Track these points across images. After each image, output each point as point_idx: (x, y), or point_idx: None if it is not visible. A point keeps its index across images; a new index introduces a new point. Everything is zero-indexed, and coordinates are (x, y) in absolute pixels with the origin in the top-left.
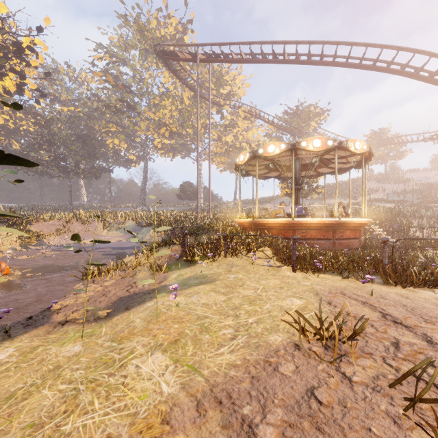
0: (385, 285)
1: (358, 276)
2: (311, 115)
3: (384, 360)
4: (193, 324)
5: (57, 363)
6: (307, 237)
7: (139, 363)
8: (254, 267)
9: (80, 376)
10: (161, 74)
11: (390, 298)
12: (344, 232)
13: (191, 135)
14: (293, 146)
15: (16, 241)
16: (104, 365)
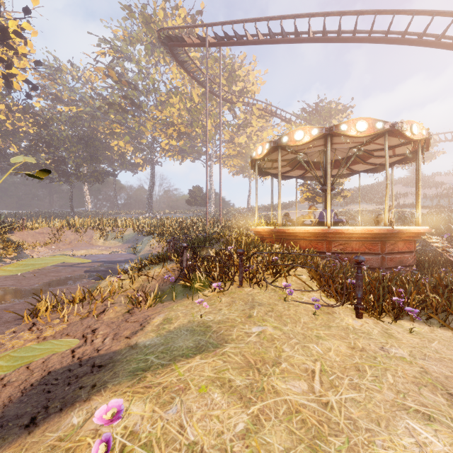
0: None
1: None
2: (332, 112)
3: None
4: None
5: None
6: (347, 251)
7: None
8: (288, 306)
9: None
10: (168, 70)
11: None
12: (396, 244)
13: (201, 136)
14: (328, 131)
15: None
16: None
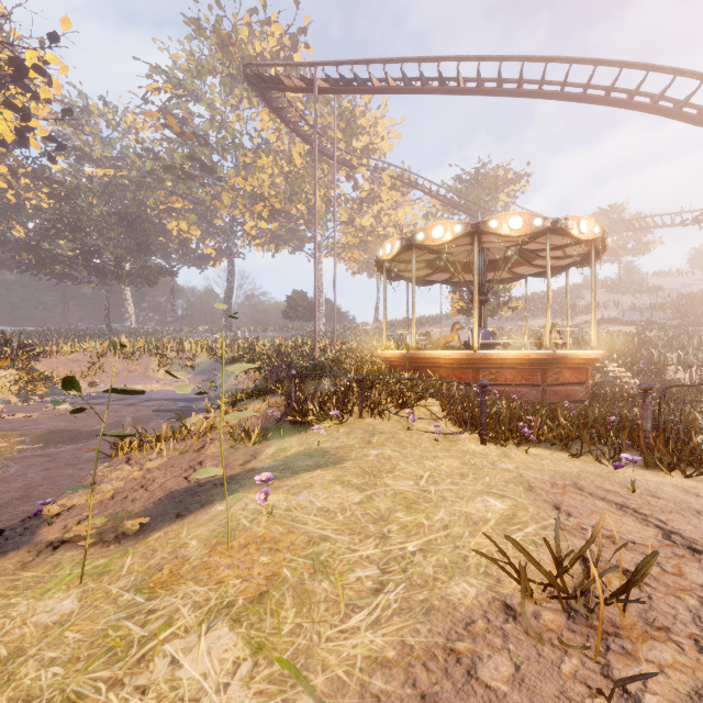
0: (650, 470)
1: (601, 452)
2: (499, 182)
3: (699, 646)
4: (298, 555)
5: (19, 643)
6: (499, 382)
7: (179, 652)
8: (411, 435)
9: (51, 682)
10: (256, 116)
11: (667, 497)
12: (561, 373)
13: (305, 216)
14: (475, 228)
15: (11, 389)
16: (107, 654)
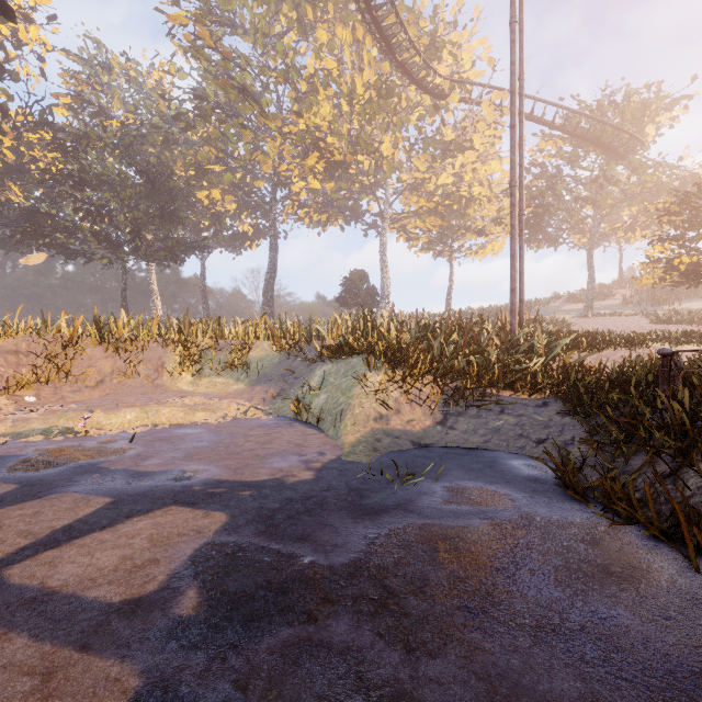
0: None
1: None
2: (652, 106)
3: None
4: None
5: None
6: None
7: None
8: None
9: None
10: (305, 49)
11: None
12: None
13: (369, 171)
14: None
15: None
16: None
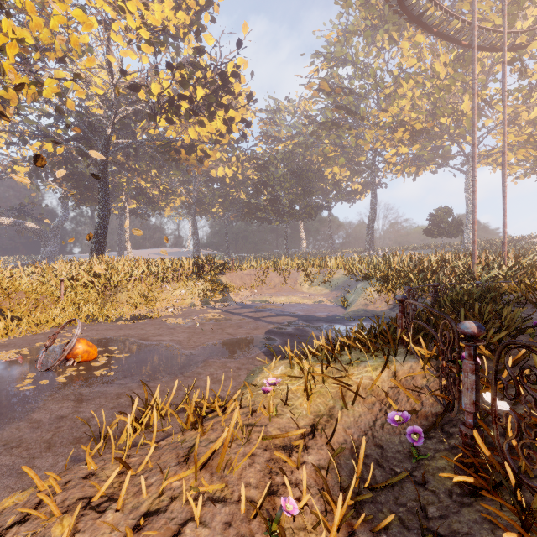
0: None
1: None
2: None
3: None
4: None
5: None
6: None
7: None
8: None
9: None
10: (396, 52)
11: None
12: None
13: (449, 128)
14: None
15: (198, 295)
16: None
